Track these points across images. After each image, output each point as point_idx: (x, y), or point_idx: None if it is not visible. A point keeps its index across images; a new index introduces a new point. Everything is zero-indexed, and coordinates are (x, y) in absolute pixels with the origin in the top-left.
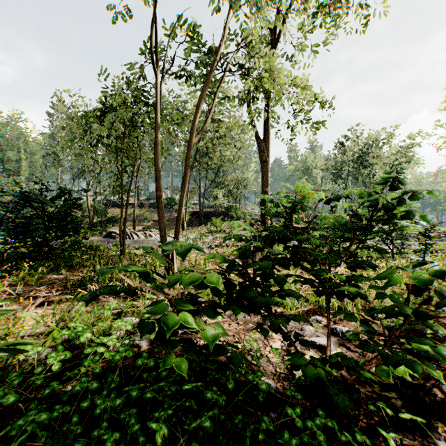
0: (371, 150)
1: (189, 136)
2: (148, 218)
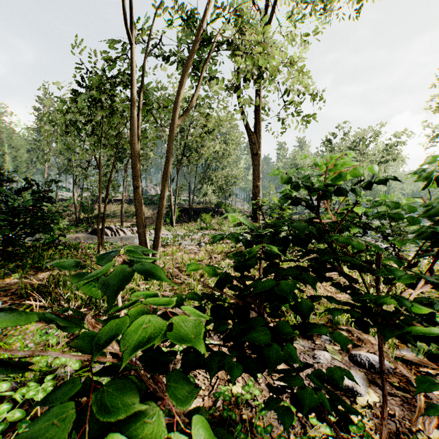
0: (358, 147)
1: (173, 117)
2: None
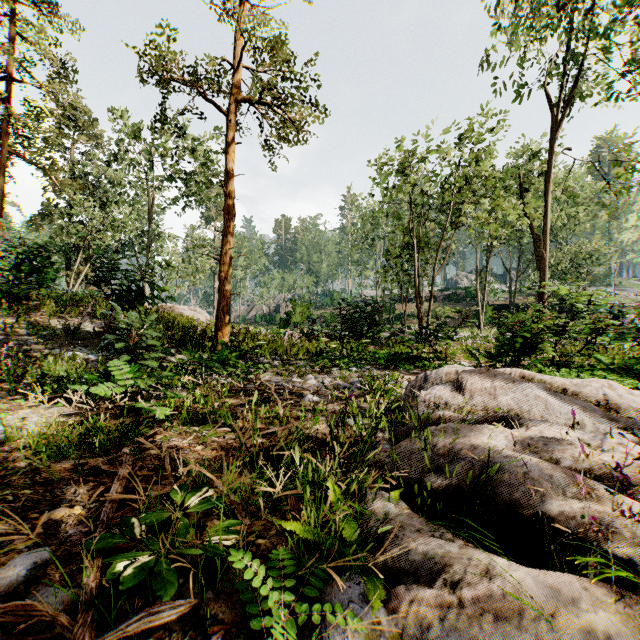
0: None
1: (434, 273)
2: (440, 314)
